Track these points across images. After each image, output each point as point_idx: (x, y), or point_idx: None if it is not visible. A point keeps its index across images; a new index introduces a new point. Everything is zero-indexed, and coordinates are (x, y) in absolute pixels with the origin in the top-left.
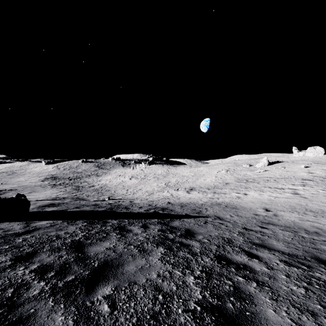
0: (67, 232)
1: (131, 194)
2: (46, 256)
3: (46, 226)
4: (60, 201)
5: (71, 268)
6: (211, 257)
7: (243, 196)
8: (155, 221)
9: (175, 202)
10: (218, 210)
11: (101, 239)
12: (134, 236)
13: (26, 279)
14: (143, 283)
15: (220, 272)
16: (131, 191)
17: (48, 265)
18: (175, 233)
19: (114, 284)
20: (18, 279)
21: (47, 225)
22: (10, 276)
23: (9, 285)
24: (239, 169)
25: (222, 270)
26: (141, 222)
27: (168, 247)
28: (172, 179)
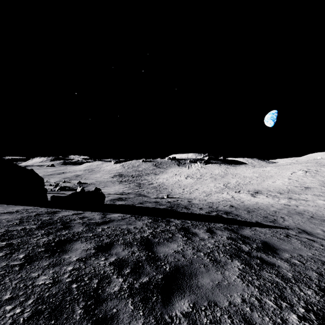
0: (136, 227)
1: (188, 194)
2: (121, 250)
3: (118, 219)
4: (126, 196)
5: (144, 267)
6: (314, 290)
7: None
8: (221, 226)
9: (239, 206)
10: (301, 221)
11: (167, 239)
12: (201, 241)
13: (107, 272)
14: (226, 308)
15: None
16: (187, 190)
17: (123, 259)
18: (249, 244)
19: (191, 300)
20: (100, 270)
21: (118, 218)
22: (95, 265)
23: (94, 275)
24: (324, 171)
25: None
26: (206, 226)
27: (245, 262)
28: (231, 179)
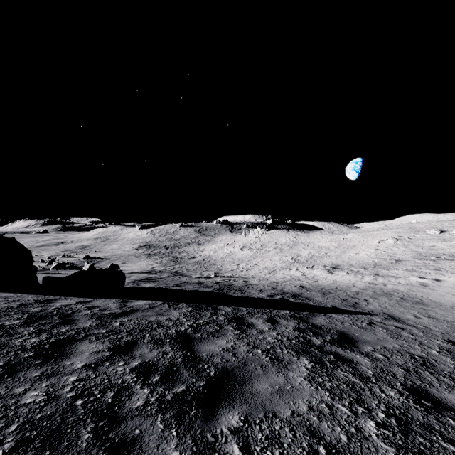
0: (169, 318)
1: (244, 271)
2: (147, 351)
3: (144, 308)
4: (157, 275)
5: (180, 372)
6: (398, 390)
7: (433, 283)
8: (286, 313)
9: (312, 287)
10: (389, 304)
11: (213, 334)
12: (259, 334)
13: (127, 381)
14: (288, 418)
15: (426, 423)
16: (243, 266)
17: (151, 363)
18: (322, 336)
19: (242, 411)
20: (118, 379)
21: (145, 306)
22: (109, 373)
23: (109, 386)
24: (419, 238)
25: (429, 419)
26: (266, 314)
27: (315, 359)
28: (302, 251)
